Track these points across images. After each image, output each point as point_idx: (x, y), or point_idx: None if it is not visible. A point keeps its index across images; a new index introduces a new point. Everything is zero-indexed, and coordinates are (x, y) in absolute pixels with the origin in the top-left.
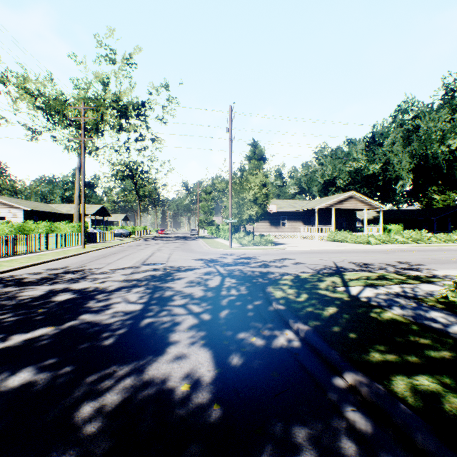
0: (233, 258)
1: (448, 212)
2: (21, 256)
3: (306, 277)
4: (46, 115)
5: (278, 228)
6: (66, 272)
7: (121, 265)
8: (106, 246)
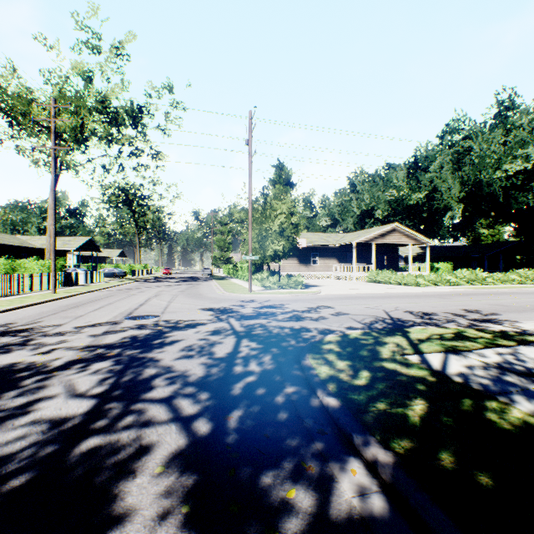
0: (253, 306)
1: (500, 248)
2: None
3: (358, 337)
4: (6, 117)
5: (309, 266)
6: (3, 333)
7: (94, 319)
8: (87, 291)
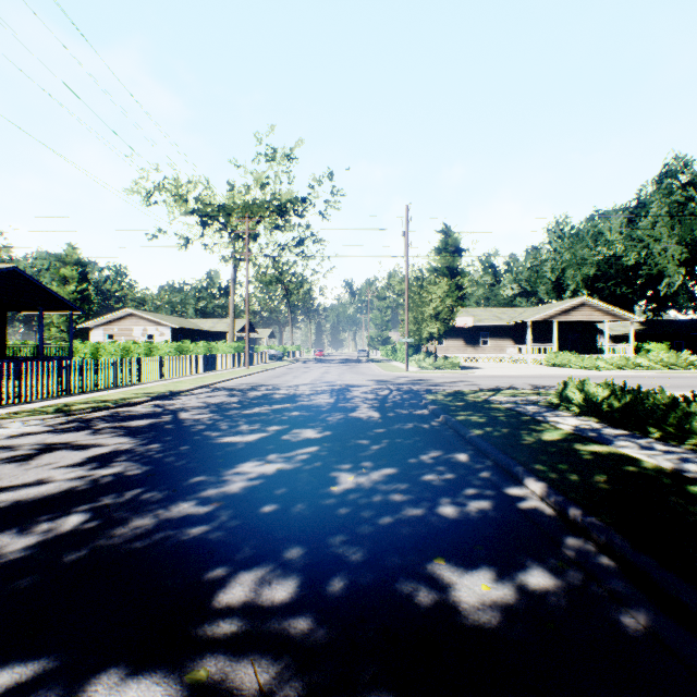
0: (405, 379)
1: None
2: (204, 375)
3: (464, 391)
4: (200, 222)
5: (477, 348)
6: (260, 385)
7: (299, 382)
8: (269, 368)
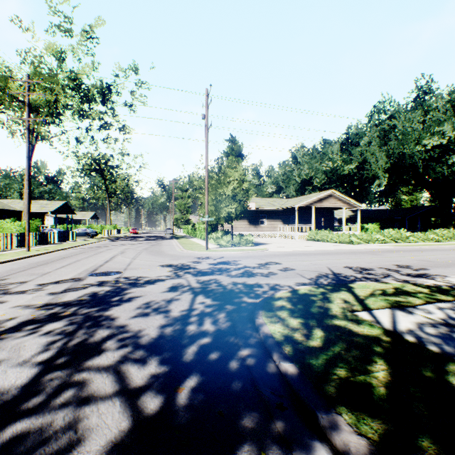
0: (209, 262)
1: (419, 212)
2: None
3: (307, 293)
4: None
5: (257, 227)
6: None
7: (59, 276)
8: (59, 249)
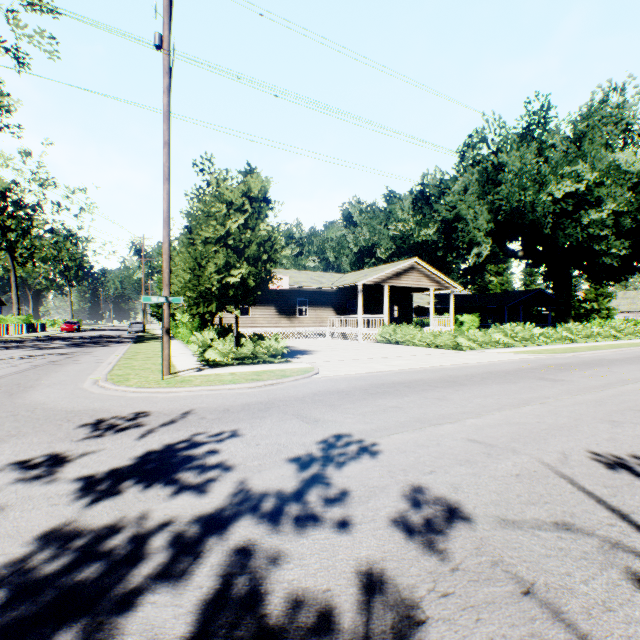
0: (96, 467)
1: (521, 298)
2: None
3: None
4: None
5: (293, 319)
6: None
7: None
8: None
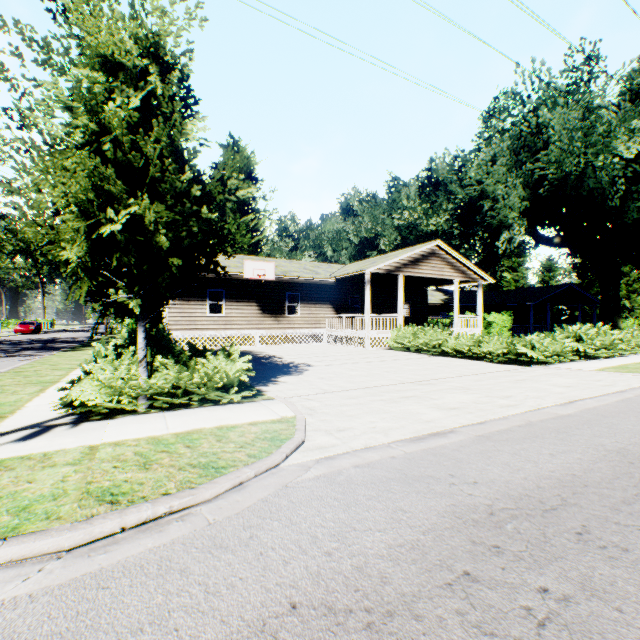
0: None
1: (549, 294)
2: None
3: None
4: None
5: (281, 319)
6: None
7: None
8: None
